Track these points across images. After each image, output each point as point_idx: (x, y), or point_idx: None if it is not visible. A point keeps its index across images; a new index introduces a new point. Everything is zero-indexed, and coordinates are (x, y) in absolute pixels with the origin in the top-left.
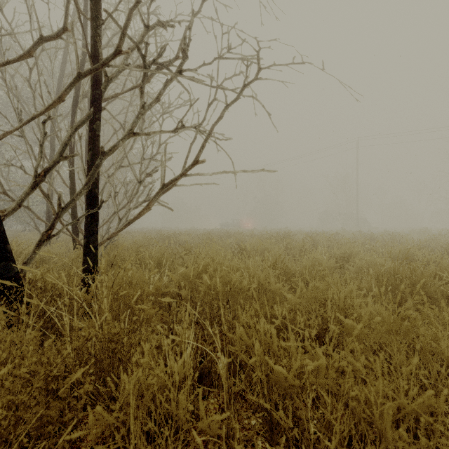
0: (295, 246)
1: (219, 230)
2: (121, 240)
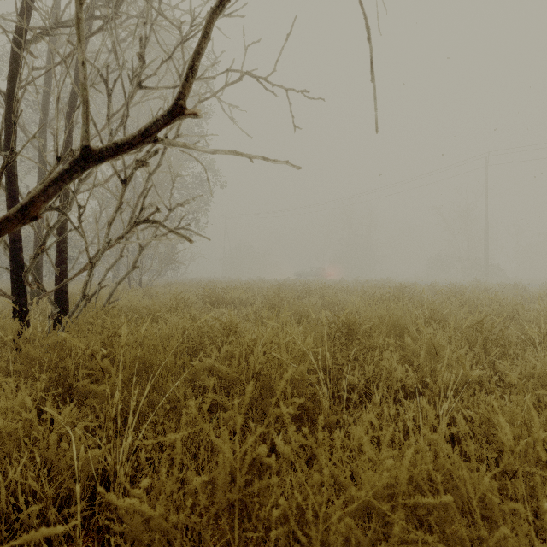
0: (451, 318)
1: (294, 281)
2: (132, 301)
